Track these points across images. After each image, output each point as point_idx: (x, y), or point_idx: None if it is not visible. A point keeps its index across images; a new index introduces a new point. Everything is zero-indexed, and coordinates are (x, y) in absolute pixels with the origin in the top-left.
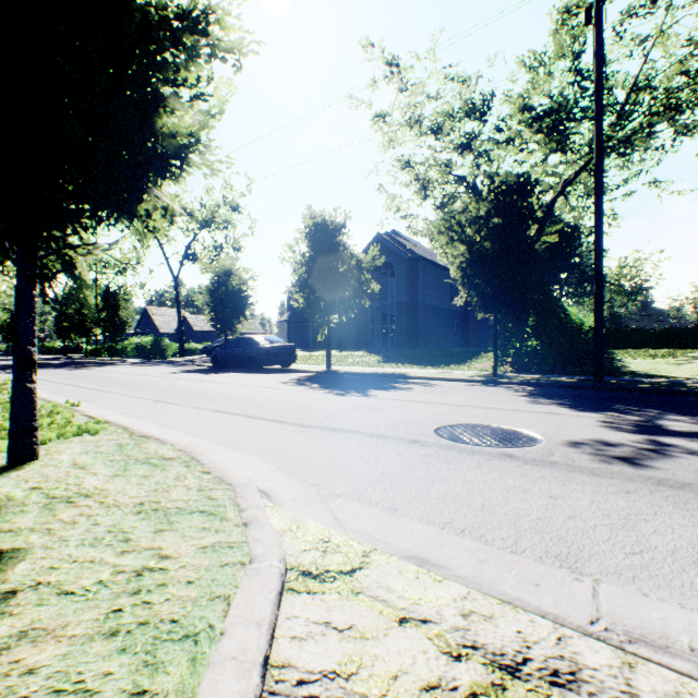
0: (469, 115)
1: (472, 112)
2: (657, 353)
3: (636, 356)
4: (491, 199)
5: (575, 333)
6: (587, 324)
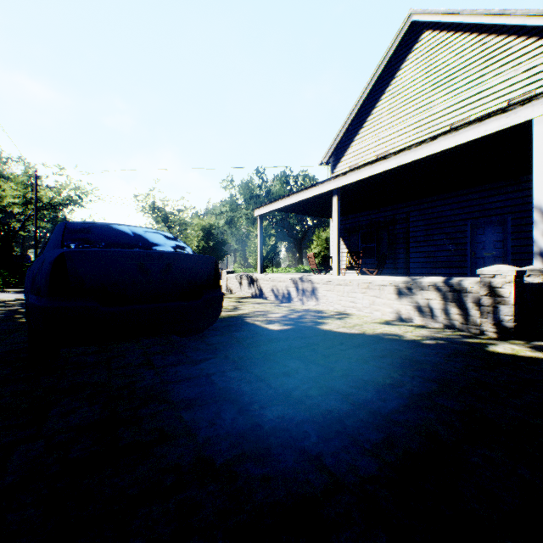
0: None
1: None
2: None
3: None
4: None
5: None
6: None
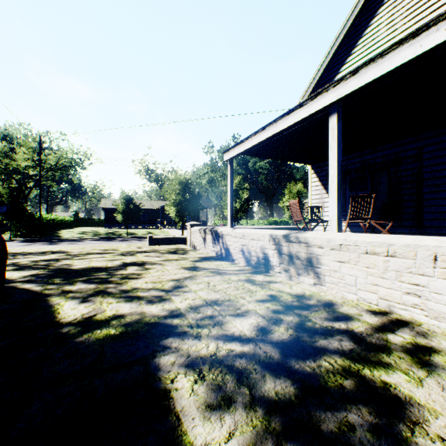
0: (1, 151)
1: (2, 151)
2: (72, 230)
3: (66, 231)
4: (10, 191)
5: (51, 223)
6: (58, 219)
